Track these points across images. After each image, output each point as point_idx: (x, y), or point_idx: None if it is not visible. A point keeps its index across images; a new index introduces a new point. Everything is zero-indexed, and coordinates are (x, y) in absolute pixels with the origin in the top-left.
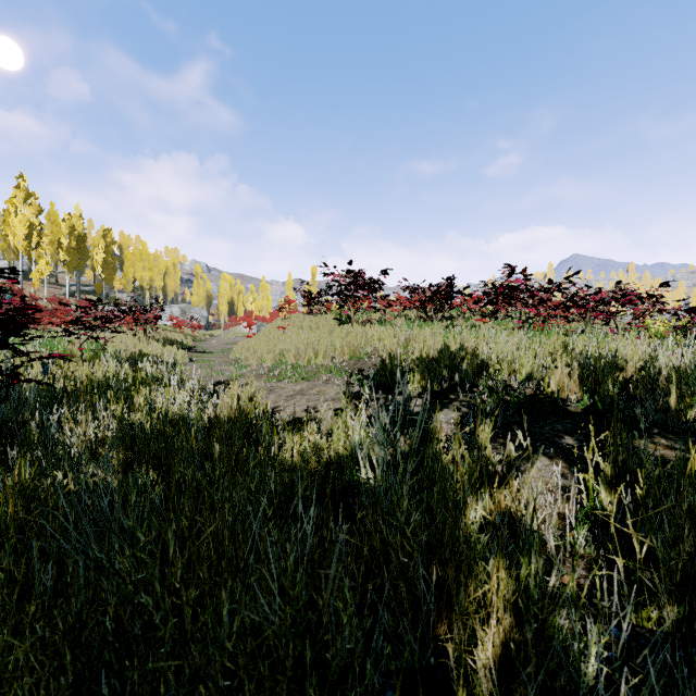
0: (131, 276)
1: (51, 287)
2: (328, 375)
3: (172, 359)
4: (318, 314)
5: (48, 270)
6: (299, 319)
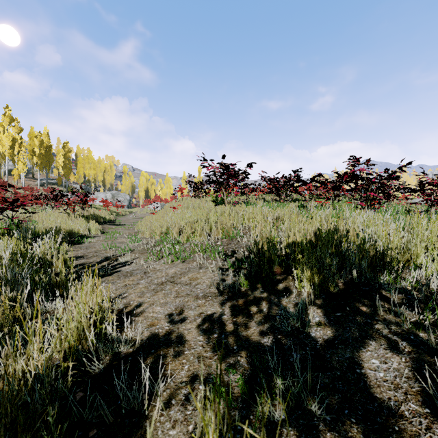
0: (81, 173)
1: (29, 180)
2: (203, 256)
3: (59, 239)
4: (201, 198)
5: (24, 169)
6: (187, 201)
